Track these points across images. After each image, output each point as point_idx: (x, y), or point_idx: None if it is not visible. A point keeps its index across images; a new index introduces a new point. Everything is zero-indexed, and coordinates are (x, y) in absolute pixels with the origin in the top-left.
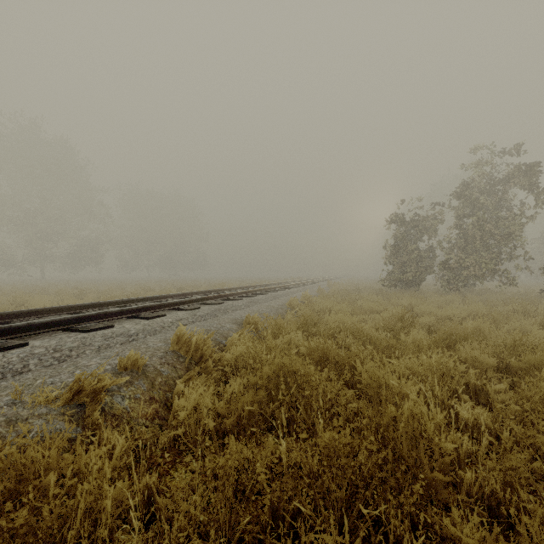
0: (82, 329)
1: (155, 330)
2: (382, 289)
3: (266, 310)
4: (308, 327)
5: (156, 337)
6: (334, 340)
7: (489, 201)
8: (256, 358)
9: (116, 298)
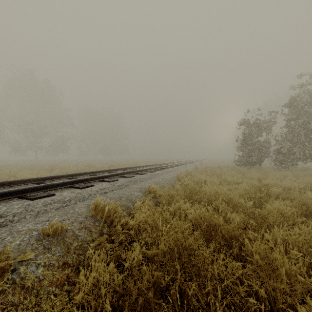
0: (29, 197)
1: (84, 197)
2: (235, 167)
3: (162, 181)
4: (191, 196)
5: (83, 202)
6: (211, 205)
7: (310, 109)
8: (154, 224)
9: (70, 172)
